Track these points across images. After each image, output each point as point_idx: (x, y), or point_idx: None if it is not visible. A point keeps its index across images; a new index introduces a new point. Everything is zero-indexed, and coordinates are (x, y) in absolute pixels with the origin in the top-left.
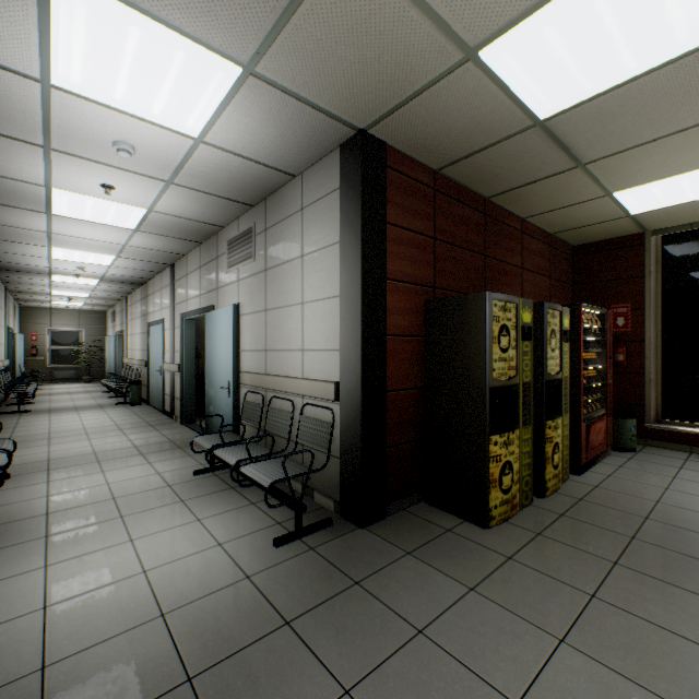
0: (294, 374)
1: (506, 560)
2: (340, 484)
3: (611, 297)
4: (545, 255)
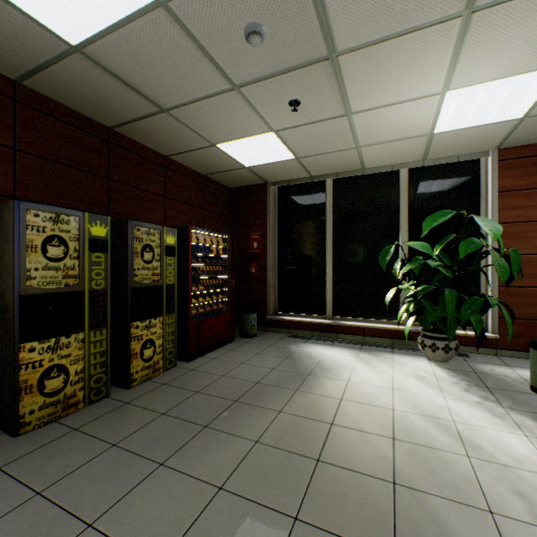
0: None
1: None
2: None
3: (251, 227)
4: (197, 190)
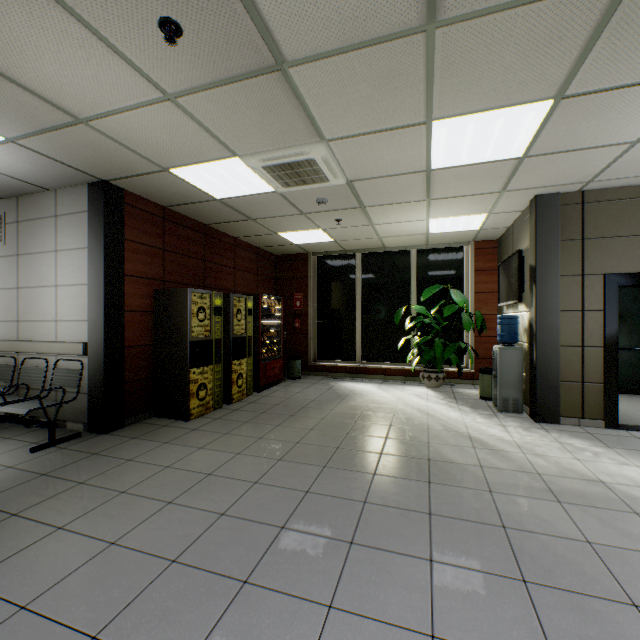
0: (48, 339)
1: (192, 430)
2: (88, 410)
3: (294, 289)
4: (254, 260)
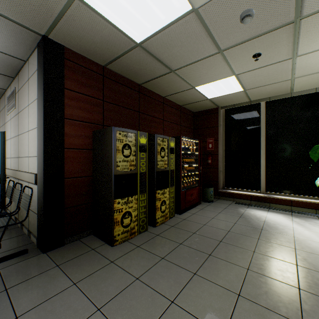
0: (26, 169)
1: (109, 263)
2: (37, 229)
3: (207, 135)
4: (178, 115)
